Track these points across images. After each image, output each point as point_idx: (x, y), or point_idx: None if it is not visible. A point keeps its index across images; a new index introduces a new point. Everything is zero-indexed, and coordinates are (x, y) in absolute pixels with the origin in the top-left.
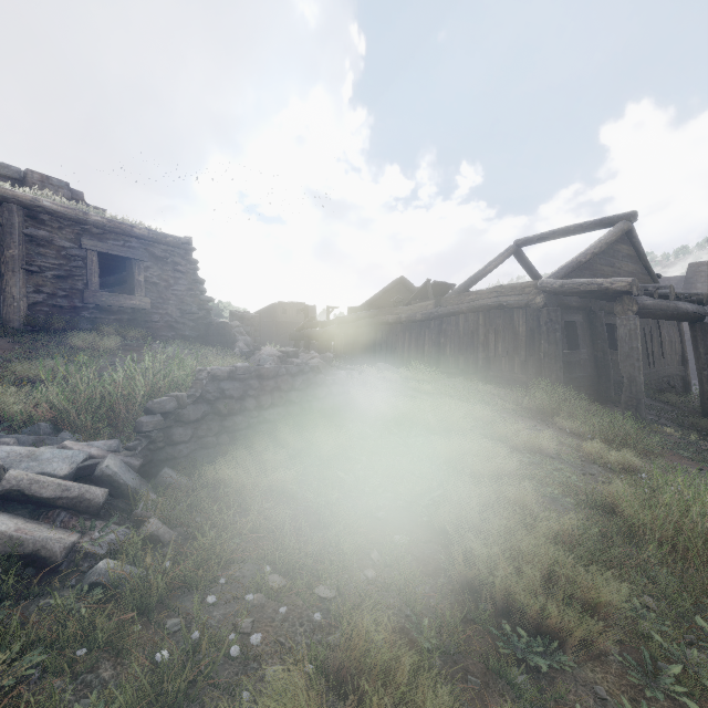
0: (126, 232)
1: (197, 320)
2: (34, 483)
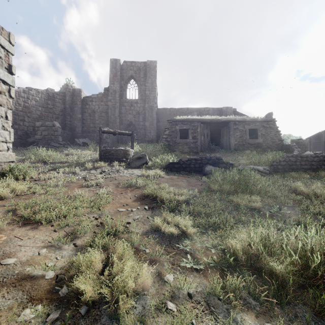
0: (255, 121)
1: (278, 144)
2: (259, 169)
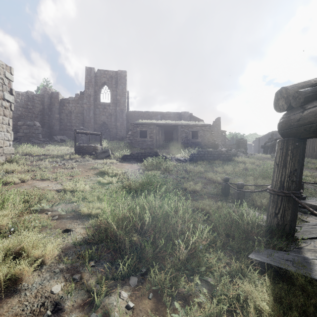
0: (196, 126)
1: (212, 143)
2: (180, 159)
